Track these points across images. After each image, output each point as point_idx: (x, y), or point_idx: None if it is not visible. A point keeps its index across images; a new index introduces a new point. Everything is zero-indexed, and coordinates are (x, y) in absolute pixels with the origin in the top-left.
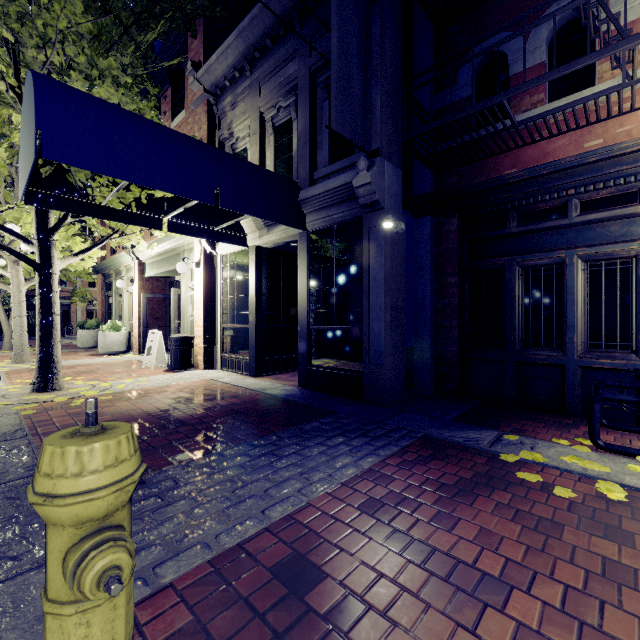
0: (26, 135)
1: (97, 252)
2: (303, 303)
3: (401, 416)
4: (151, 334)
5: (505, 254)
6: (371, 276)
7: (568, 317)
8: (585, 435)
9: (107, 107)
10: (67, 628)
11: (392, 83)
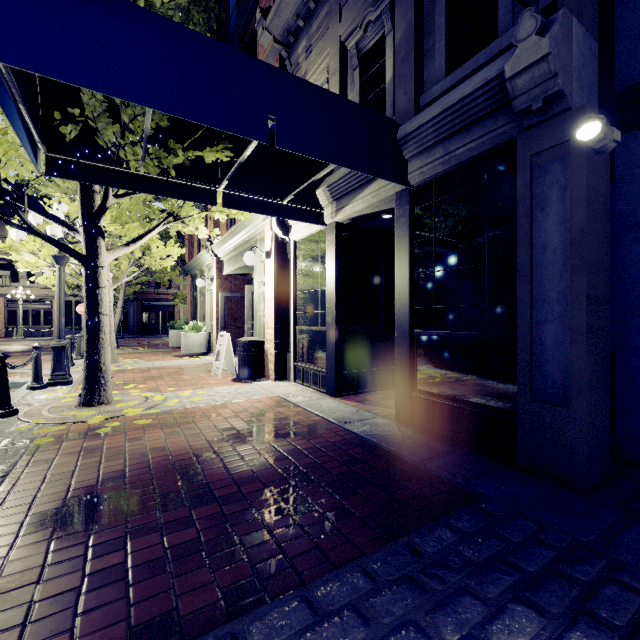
0: None
1: (173, 249)
2: (403, 296)
3: (638, 534)
4: (220, 337)
5: None
6: (535, 242)
7: None
8: None
9: None
10: None
11: None
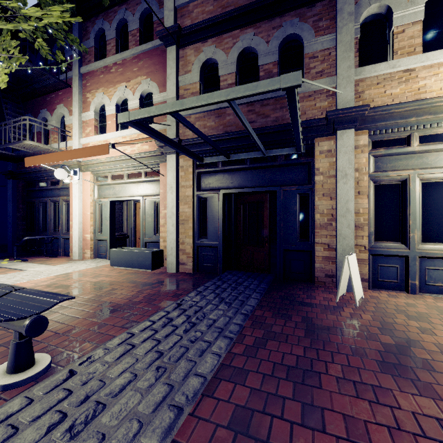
0: None
1: None
2: None
3: None
4: None
5: (37, 197)
6: None
7: (47, 221)
8: (29, 258)
9: None
10: None
11: None
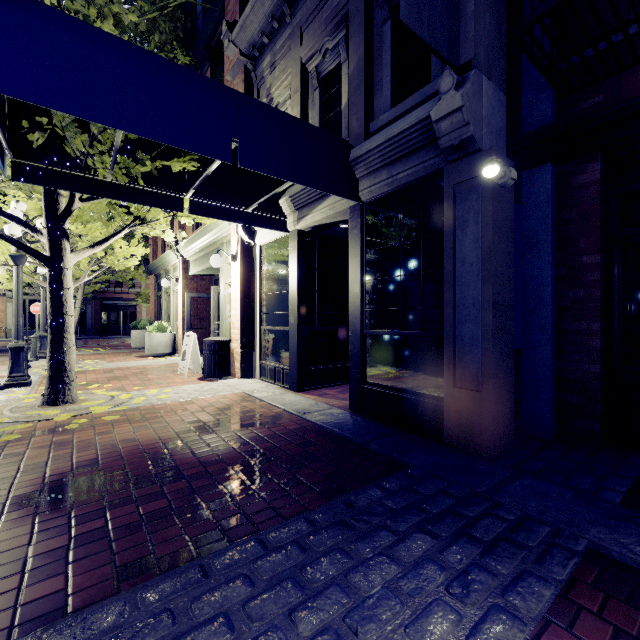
0: None
1: (137, 249)
2: (355, 299)
3: (520, 484)
4: (186, 337)
5: None
6: (457, 257)
7: None
8: None
9: (77, 23)
10: None
11: None
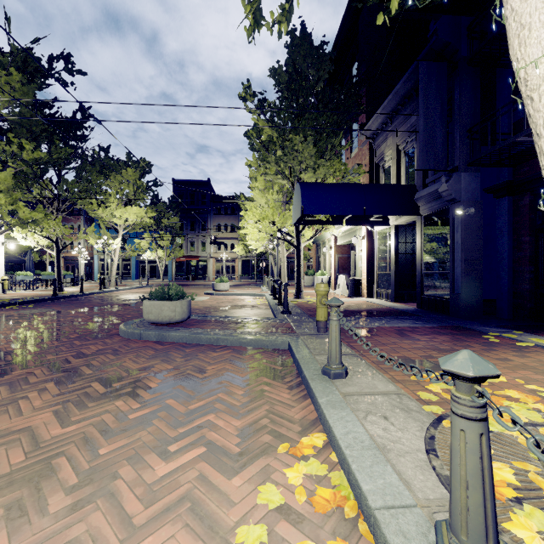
0: (297, 204)
1: None
2: (418, 258)
3: (462, 321)
4: (339, 277)
5: None
6: (455, 241)
7: None
8: None
9: (321, 188)
10: (319, 309)
11: (469, 123)
